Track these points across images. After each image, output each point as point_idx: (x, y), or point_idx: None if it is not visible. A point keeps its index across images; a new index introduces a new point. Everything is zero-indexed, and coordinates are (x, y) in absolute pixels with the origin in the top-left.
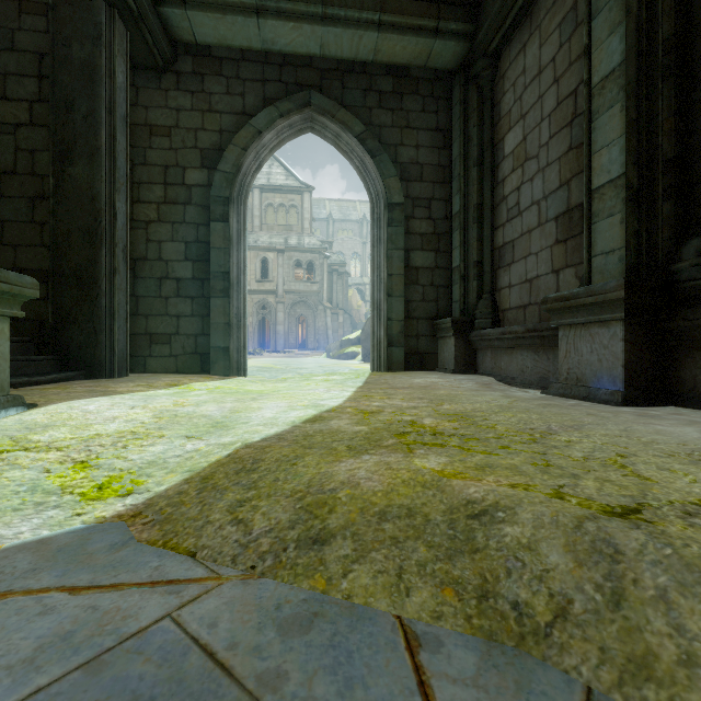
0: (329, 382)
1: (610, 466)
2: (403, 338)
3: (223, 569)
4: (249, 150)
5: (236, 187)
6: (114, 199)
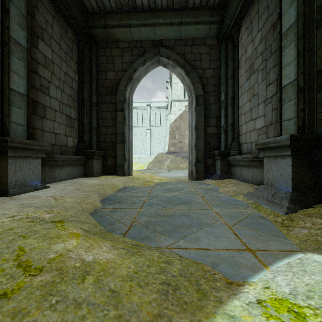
0: None
1: (0, 234)
2: None
3: (167, 251)
4: None
5: None
6: None
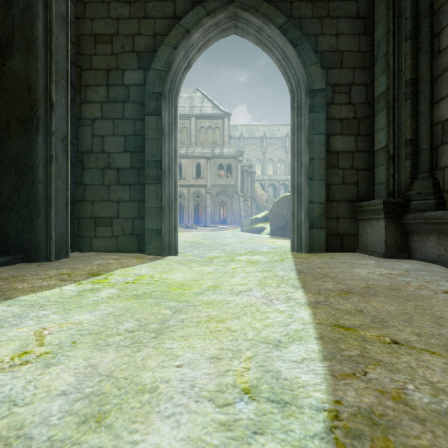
0: (255, 267)
1: None
2: (324, 220)
3: None
4: (178, 48)
5: (167, 84)
6: (50, 90)
